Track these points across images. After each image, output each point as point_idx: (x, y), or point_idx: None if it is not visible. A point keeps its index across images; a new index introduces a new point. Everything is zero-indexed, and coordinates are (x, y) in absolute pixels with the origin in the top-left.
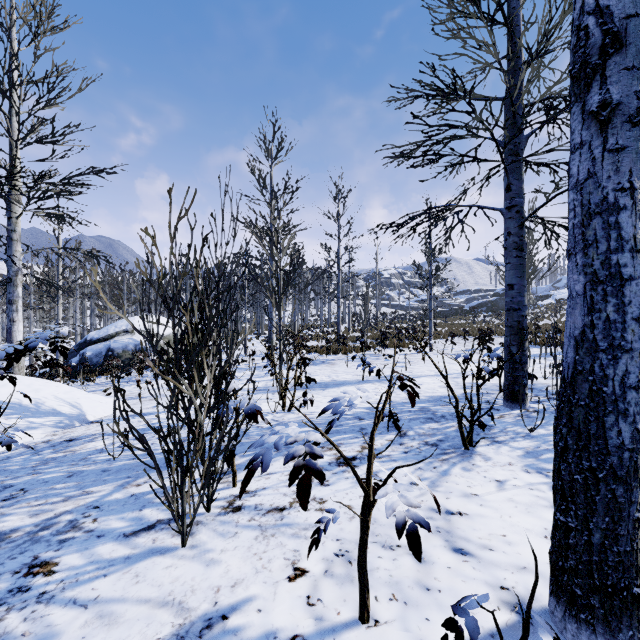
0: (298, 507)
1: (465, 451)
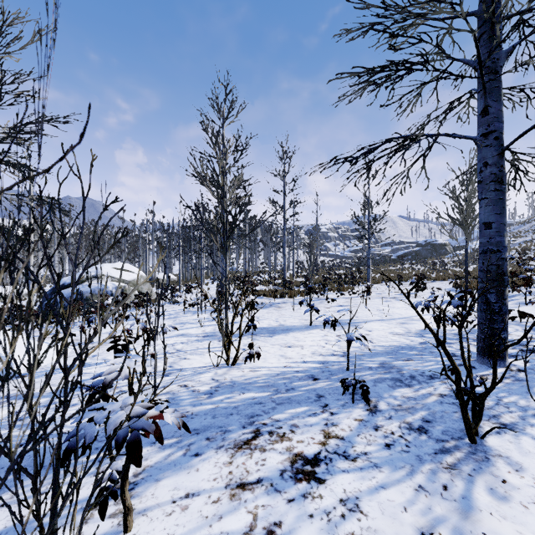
0: None
1: (473, 446)
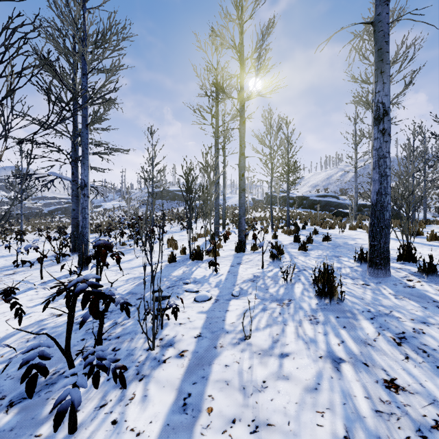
0: (4, 281)
1: (58, 264)
